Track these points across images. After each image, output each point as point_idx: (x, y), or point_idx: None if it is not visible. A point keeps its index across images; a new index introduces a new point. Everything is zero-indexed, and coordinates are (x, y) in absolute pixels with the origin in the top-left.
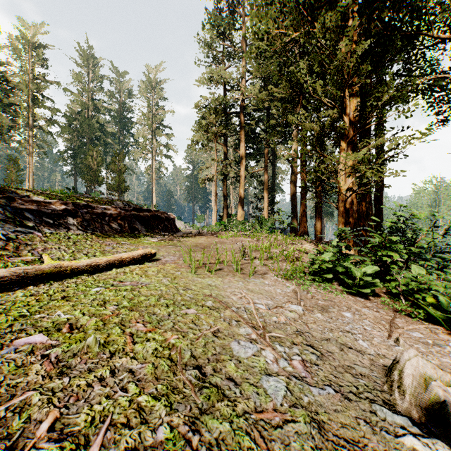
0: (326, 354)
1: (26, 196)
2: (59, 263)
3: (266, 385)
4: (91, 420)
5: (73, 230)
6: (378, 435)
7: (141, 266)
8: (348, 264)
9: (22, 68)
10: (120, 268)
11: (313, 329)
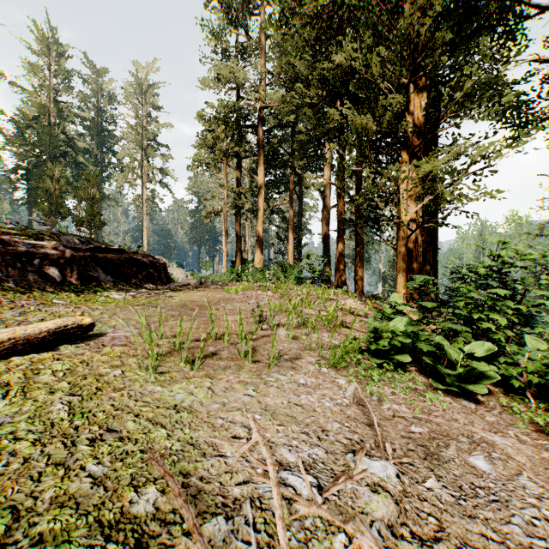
0: None
1: None
2: None
3: None
4: None
5: None
6: None
7: (37, 358)
8: (443, 340)
9: None
10: None
11: None
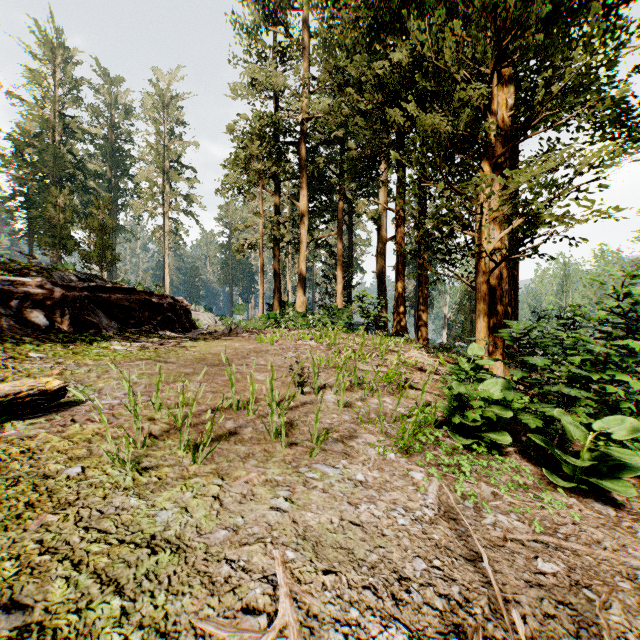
0: None
1: None
2: None
3: None
4: None
5: None
6: None
7: None
8: (562, 413)
9: None
10: None
11: None
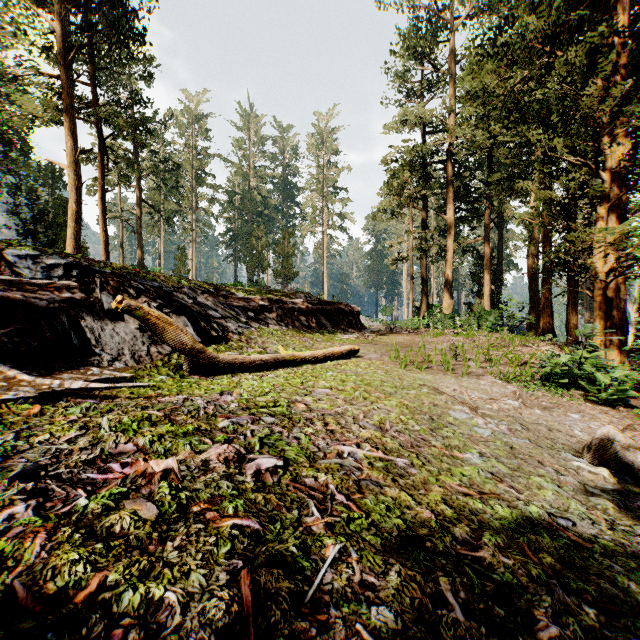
0: (533, 430)
1: (232, 294)
2: (292, 353)
3: (476, 430)
4: (381, 418)
5: (272, 326)
6: (554, 459)
7: (350, 360)
8: (588, 367)
9: (185, 145)
10: (332, 361)
11: (526, 417)
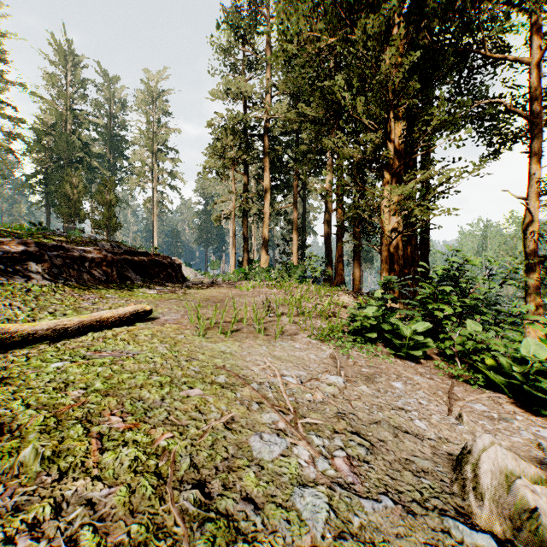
0: (377, 444)
1: None
2: (4, 328)
3: (299, 504)
4: None
5: (36, 280)
6: None
7: (129, 328)
8: (396, 321)
9: None
10: (100, 331)
11: (358, 408)
